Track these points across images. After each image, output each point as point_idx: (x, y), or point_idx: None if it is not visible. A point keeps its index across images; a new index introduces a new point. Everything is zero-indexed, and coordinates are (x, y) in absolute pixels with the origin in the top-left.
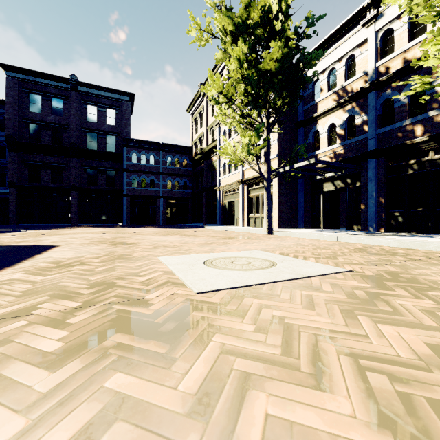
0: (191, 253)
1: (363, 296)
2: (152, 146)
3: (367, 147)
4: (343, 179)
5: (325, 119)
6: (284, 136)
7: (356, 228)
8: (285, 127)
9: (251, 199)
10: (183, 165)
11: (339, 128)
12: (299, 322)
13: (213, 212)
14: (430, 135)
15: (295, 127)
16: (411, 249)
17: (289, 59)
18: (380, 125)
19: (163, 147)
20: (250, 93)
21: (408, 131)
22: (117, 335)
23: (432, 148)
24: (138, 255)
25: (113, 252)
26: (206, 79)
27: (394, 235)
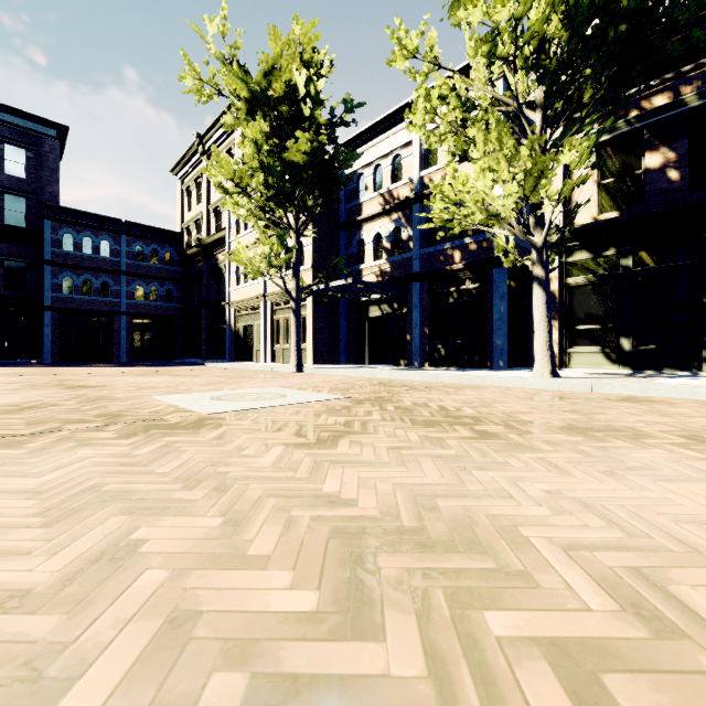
0: (193, 392)
1: (338, 409)
2: (106, 225)
3: (413, 268)
4: (390, 302)
5: (371, 225)
6: (321, 240)
7: (403, 363)
8: (323, 228)
9: (278, 323)
10: (165, 261)
11: (385, 240)
12: (282, 419)
13: (219, 340)
14: (465, 264)
15: (336, 229)
16: (428, 382)
17: (320, 154)
18: (425, 244)
19: (128, 228)
20: (272, 186)
21: (448, 256)
22: (154, 431)
23: (468, 277)
24: (123, 396)
25: (82, 395)
26: (207, 129)
27: (431, 369)
